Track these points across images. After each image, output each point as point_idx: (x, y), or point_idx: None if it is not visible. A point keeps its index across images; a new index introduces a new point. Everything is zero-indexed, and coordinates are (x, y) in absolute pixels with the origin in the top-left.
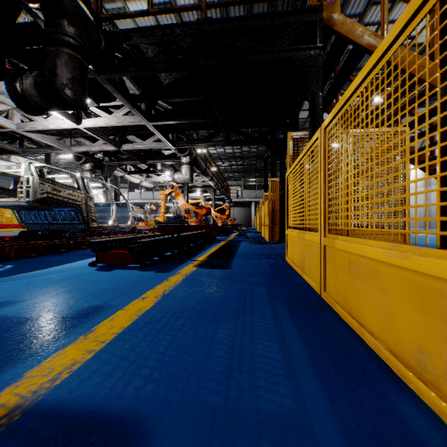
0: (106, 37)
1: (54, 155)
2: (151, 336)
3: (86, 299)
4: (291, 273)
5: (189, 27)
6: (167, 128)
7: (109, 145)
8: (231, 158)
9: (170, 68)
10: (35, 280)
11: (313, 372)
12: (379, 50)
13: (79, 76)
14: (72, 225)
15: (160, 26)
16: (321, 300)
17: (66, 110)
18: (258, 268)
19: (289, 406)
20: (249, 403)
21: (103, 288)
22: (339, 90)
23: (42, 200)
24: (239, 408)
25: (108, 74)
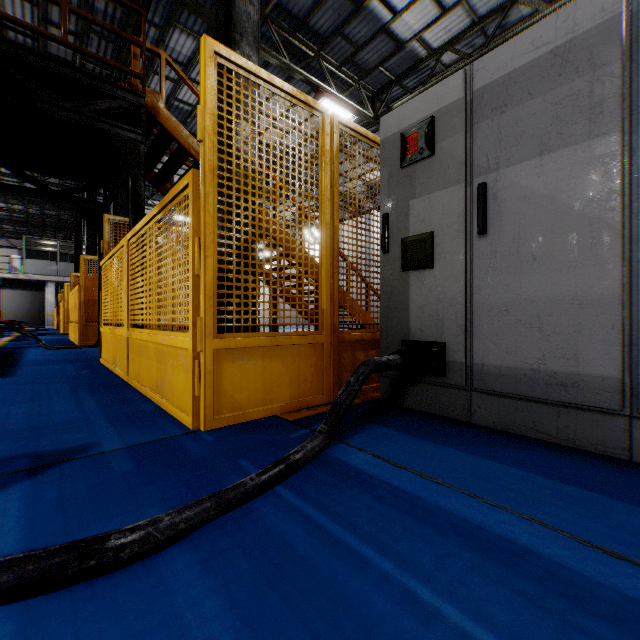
0: None
1: None
2: None
3: None
4: (103, 371)
5: None
6: None
7: None
8: None
9: None
10: None
11: (98, 407)
12: (146, 219)
13: None
14: None
15: None
16: (124, 382)
17: None
18: (59, 372)
19: (77, 417)
20: (49, 422)
21: None
22: (172, 175)
23: None
24: (41, 424)
25: None
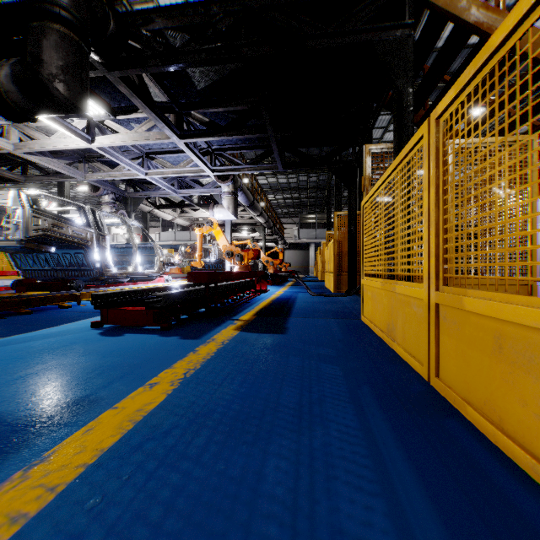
0: (117, 16)
1: (68, 186)
2: (143, 475)
3: (63, 386)
4: (373, 341)
5: (230, 4)
6: (204, 149)
7: (132, 171)
8: (285, 190)
9: (204, 60)
10: (7, 350)
11: None
12: None
13: (76, 64)
14: (81, 272)
15: (190, 3)
16: (433, 392)
17: (59, 114)
18: (325, 332)
19: None
20: None
21: (96, 366)
22: (431, 92)
23: (39, 238)
24: None
25: (122, 70)
